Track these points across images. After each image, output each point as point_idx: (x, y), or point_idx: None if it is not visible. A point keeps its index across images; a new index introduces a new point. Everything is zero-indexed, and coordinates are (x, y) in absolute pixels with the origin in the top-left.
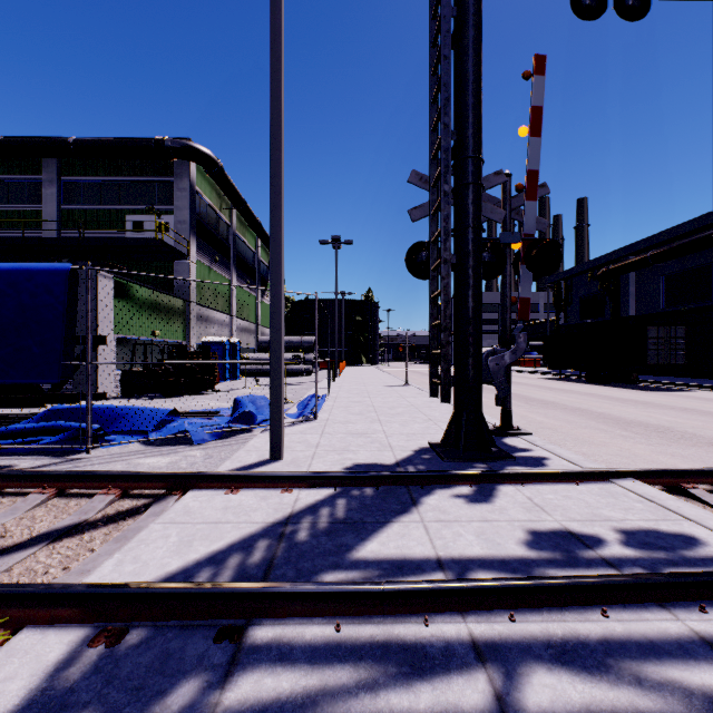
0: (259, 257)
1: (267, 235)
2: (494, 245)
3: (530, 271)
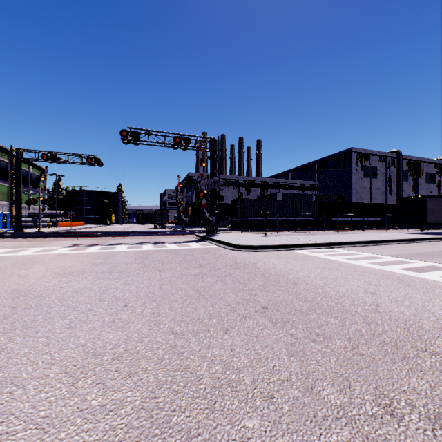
0: (31, 173)
1: (34, 164)
2: (30, 200)
3: (42, 204)
